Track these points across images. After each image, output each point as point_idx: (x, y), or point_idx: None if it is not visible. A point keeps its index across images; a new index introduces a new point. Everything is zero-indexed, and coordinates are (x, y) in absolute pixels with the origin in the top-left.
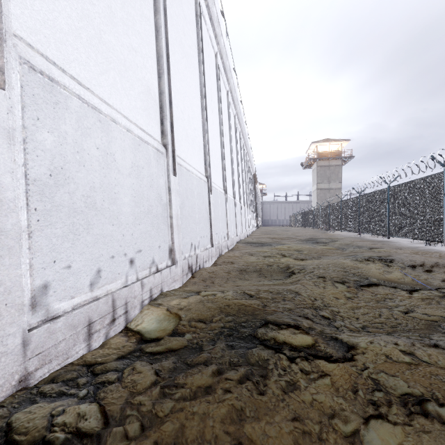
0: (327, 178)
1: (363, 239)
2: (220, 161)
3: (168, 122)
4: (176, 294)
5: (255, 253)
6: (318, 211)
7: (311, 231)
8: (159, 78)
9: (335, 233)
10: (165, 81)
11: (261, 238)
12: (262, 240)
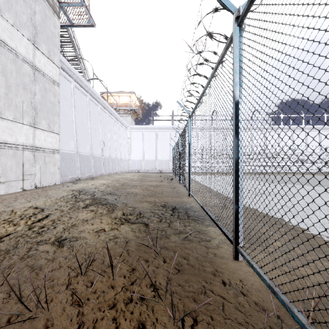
0: None
1: None
2: None
3: None
4: None
5: None
6: None
7: None
8: None
9: None
10: None
11: None
12: None
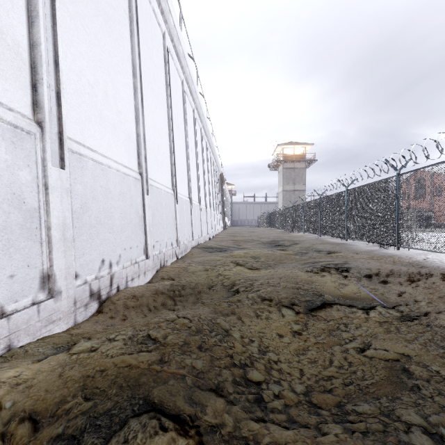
0: (292, 180)
1: (323, 241)
2: (167, 157)
3: (46, 88)
4: (31, 353)
5: (206, 262)
6: (283, 212)
7: (276, 233)
8: (31, 24)
9: (298, 234)
10: (42, 29)
11: (223, 240)
12: (222, 244)
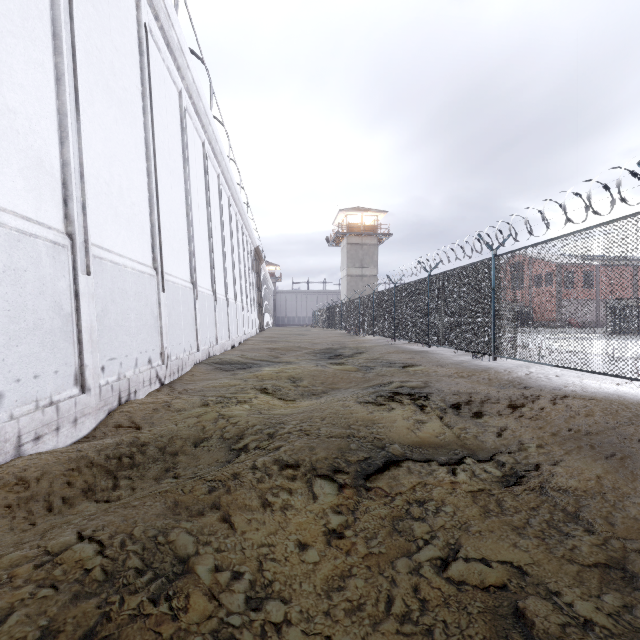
0: (359, 261)
1: (398, 349)
2: (143, 211)
3: None
4: None
5: (211, 389)
6: (346, 307)
7: (335, 336)
8: None
9: (366, 338)
10: None
11: (255, 349)
12: (250, 356)
